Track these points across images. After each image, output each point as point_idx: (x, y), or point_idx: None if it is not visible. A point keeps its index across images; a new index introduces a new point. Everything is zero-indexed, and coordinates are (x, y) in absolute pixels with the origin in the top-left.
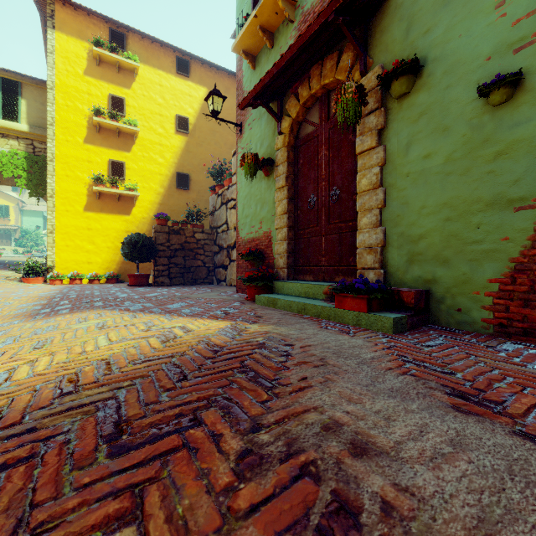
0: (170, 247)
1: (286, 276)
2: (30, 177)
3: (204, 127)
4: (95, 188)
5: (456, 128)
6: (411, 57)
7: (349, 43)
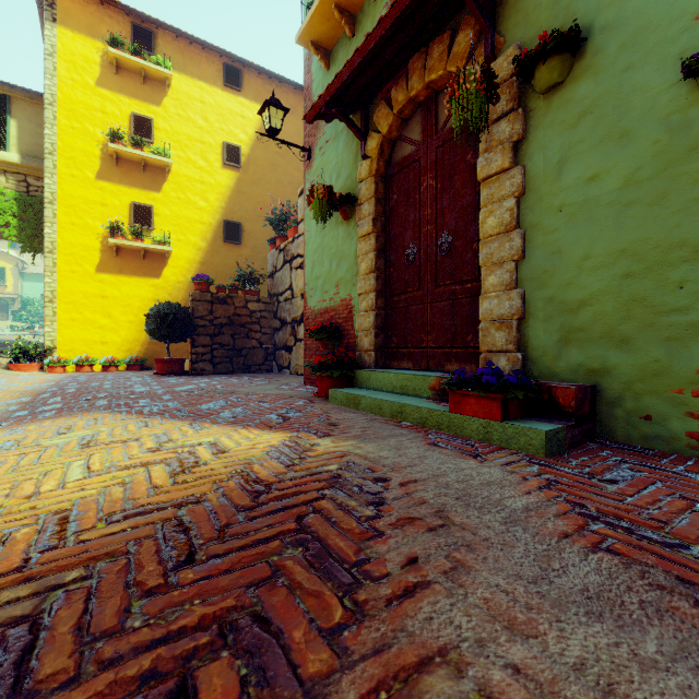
0: (213, 321)
1: (373, 363)
2: (22, 226)
3: (262, 160)
4: (112, 240)
5: (643, 132)
6: (566, 27)
7: (468, 17)
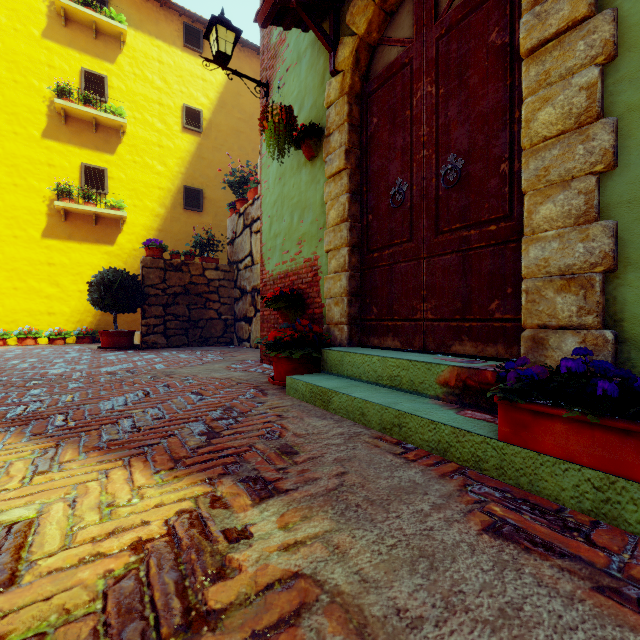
0: (166, 290)
1: (345, 339)
2: None
3: (224, 125)
4: (58, 203)
5: None
6: None
7: None
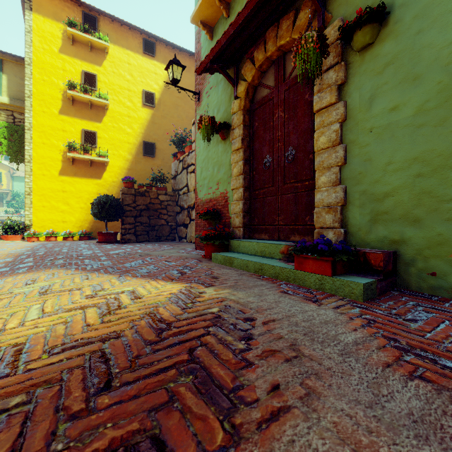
0: (136, 207)
1: (241, 235)
2: (10, 145)
3: (168, 102)
4: (69, 154)
5: (430, 75)
6: (375, 5)
7: (306, 1)
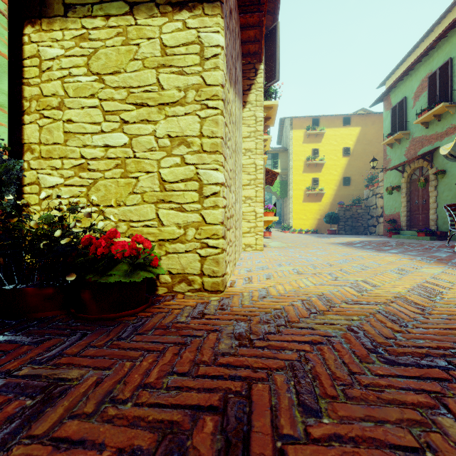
0: (345, 217)
1: (405, 229)
2: (281, 190)
3: (359, 149)
4: (308, 192)
5: (453, 190)
6: (443, 168)
7: (427, 157)
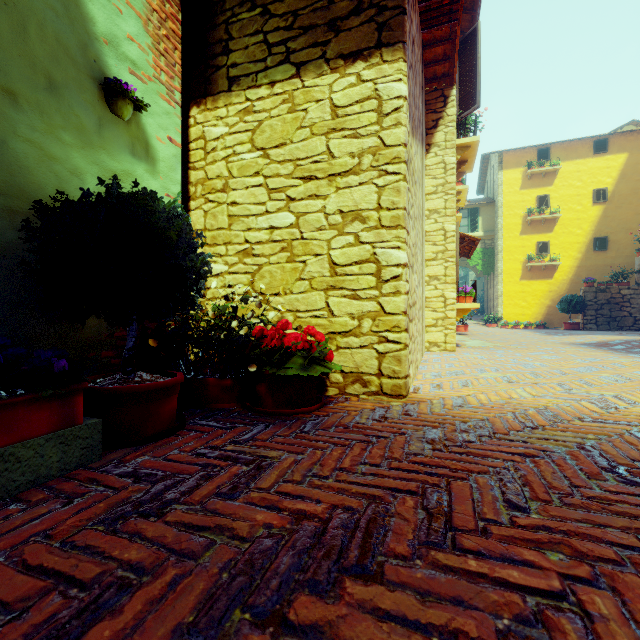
0: (596, 302)
1: None
2: (483, 263)
3: (624, 190)
4: (529, 264)
5: None
6: None
7: None
